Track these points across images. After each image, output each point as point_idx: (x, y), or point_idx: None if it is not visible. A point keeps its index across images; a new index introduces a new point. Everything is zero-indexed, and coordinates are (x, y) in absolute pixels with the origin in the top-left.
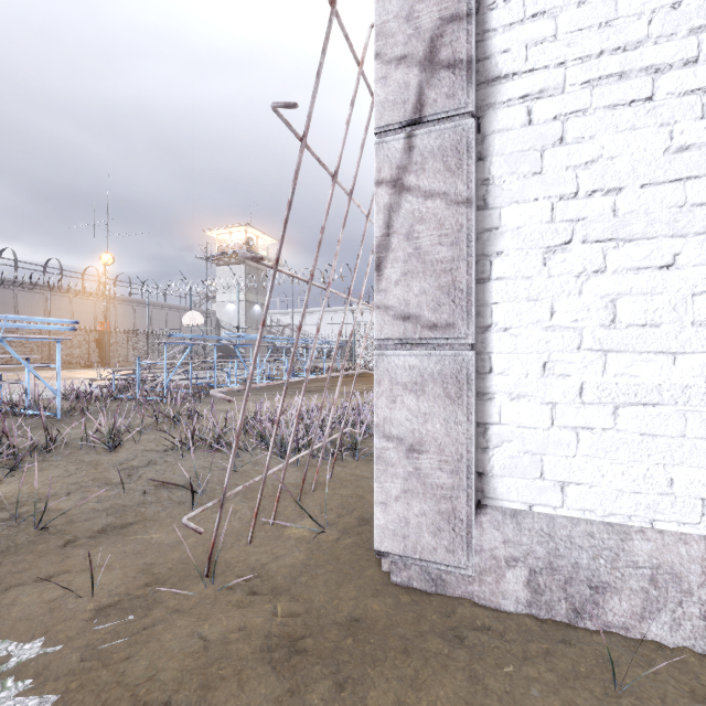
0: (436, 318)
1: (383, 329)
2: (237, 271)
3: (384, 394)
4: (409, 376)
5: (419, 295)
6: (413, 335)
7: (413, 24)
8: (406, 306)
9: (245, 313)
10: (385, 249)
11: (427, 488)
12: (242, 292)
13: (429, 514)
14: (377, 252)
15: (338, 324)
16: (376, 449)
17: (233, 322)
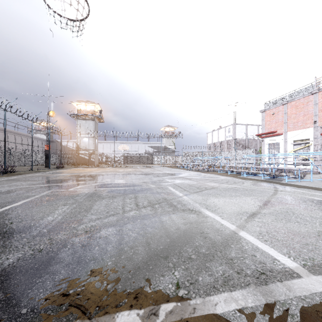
0: (321, 159)
1: (319, 160)
2: (90, 123)
3: (319, 163)
4: (320, 162)
5: (321, 158)
6: (320, 160)
7: (320, 144)
8: (320, 158)
9: (94, 143)
10: (319, 155)
11: (321, 168)
12: (92, 133)
13: (321, 169)
14: (319, 155)
15: (113, 148)
16: (319, 166)
17: (87, 146)
